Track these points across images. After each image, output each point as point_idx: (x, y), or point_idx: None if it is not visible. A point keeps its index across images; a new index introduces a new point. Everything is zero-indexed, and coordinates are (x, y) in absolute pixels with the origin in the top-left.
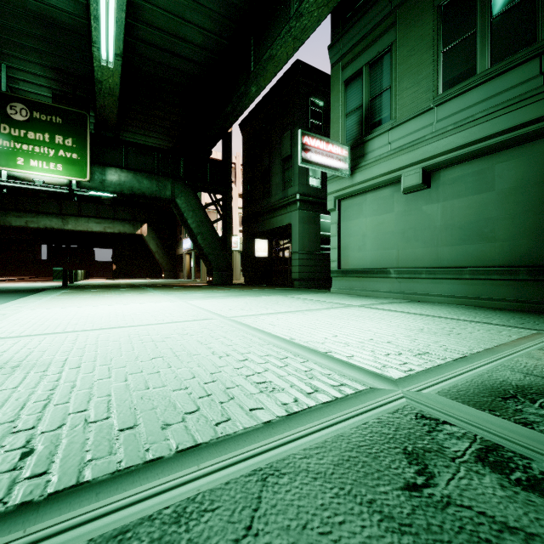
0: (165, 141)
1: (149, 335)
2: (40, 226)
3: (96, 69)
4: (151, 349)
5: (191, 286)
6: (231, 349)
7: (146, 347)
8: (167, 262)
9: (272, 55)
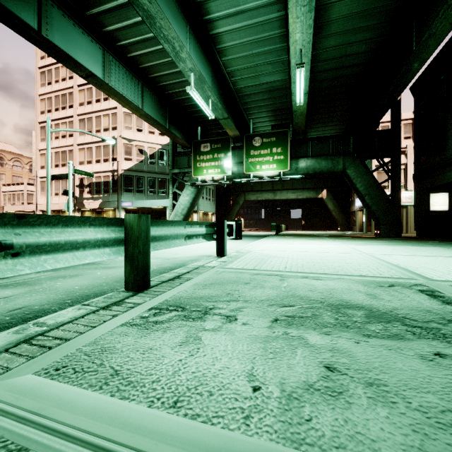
0: (338, 125)
1: (318, 255)
2: (263, 199)
3: (293, 106)
4: (318, 258)
5: (358, 237)
6: (355, 263)
7: (316, 258)
8: (342, 218)
9: (431, 33)
